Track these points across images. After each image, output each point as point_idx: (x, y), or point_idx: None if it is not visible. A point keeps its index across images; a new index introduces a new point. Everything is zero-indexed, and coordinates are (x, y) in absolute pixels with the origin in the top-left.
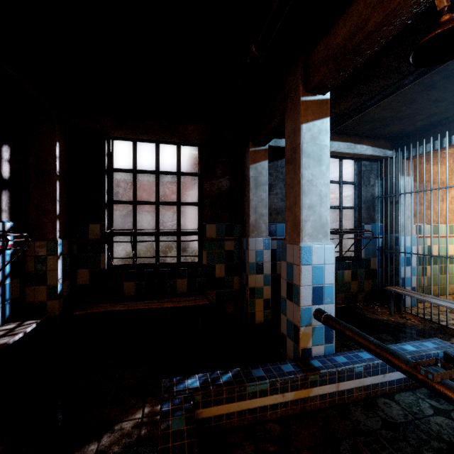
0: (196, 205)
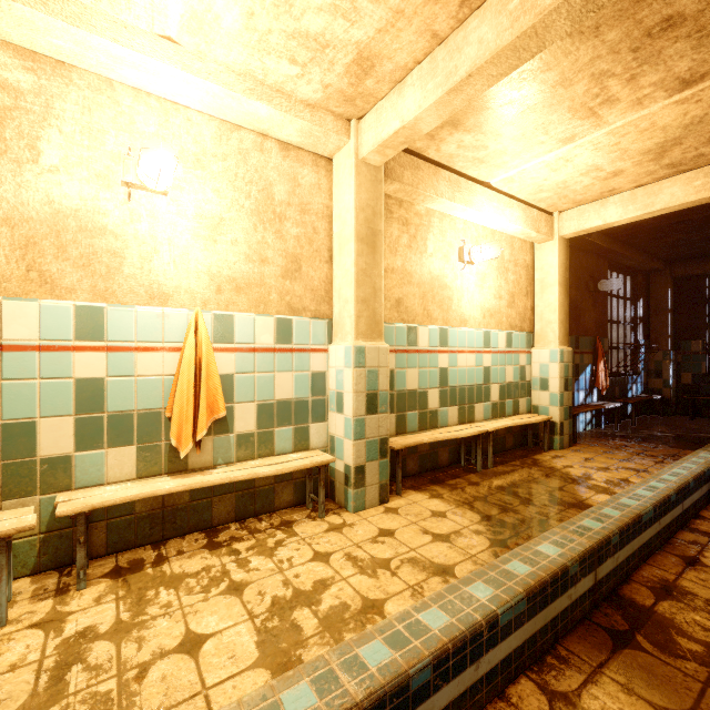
0: None
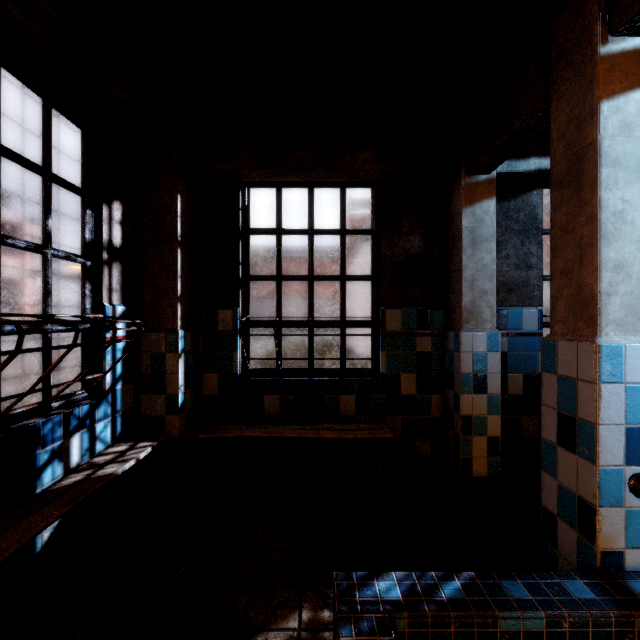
0: (368, 279)
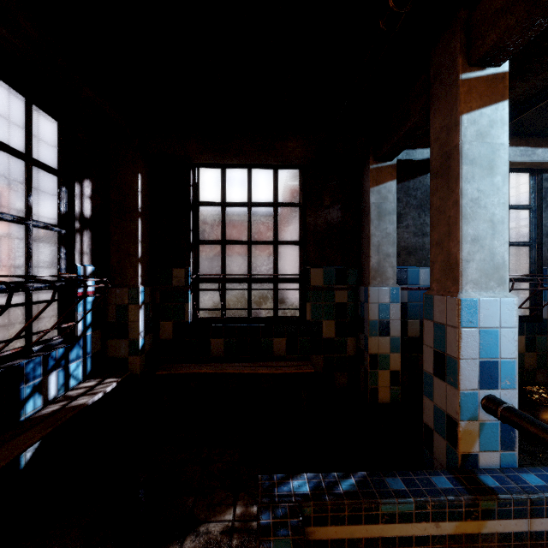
0: (297, 244)
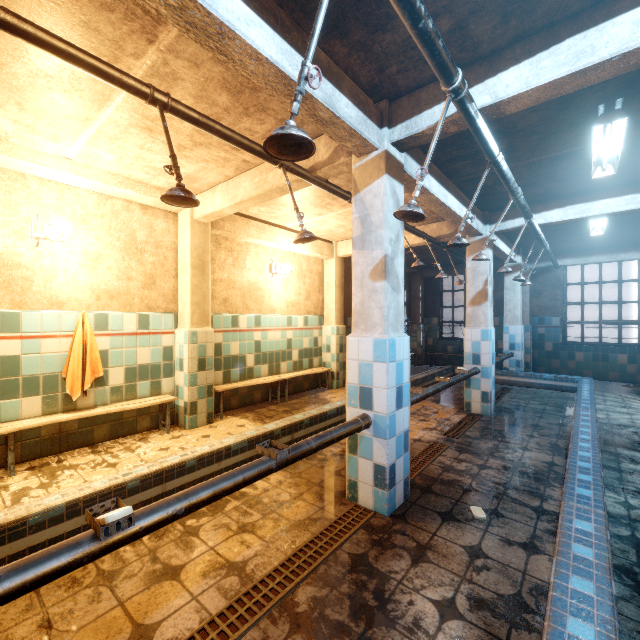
0: None
